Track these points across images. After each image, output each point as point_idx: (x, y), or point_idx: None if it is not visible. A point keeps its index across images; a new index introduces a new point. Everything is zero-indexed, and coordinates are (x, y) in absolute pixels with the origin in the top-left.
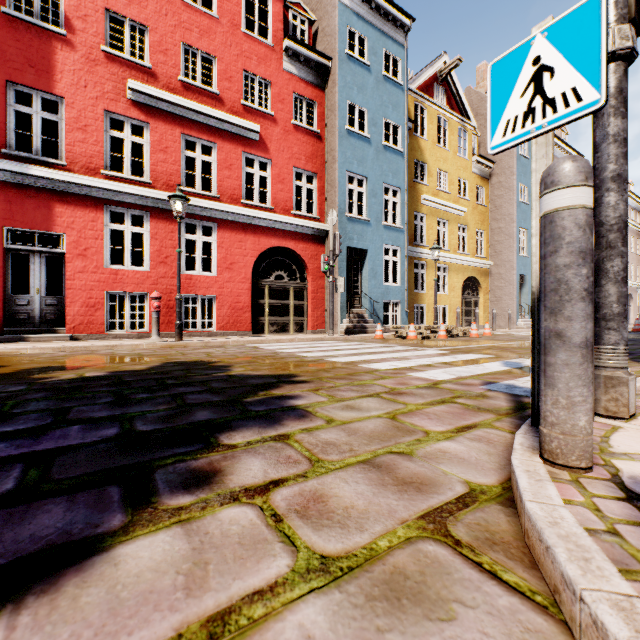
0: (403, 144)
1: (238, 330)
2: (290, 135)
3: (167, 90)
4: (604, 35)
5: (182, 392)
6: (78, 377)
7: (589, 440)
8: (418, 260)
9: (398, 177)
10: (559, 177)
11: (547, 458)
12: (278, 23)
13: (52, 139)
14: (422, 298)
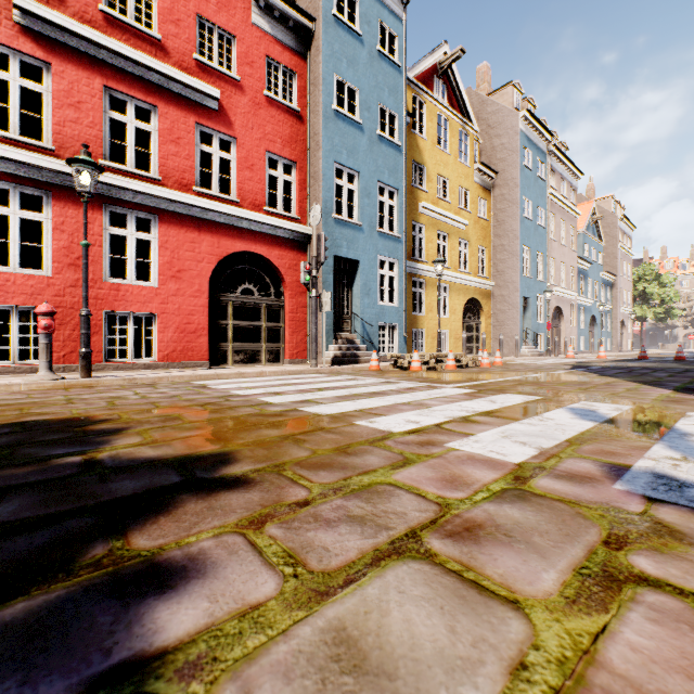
0: (401, 137)
1: (189, 360)
2: (262, 109)
3: (80, 21)
4: None
5: None
6: None
7: None
8: (416, 277)
9: (395, 176)
10: None
11: None
12: None
13: None
14: (421, 321)
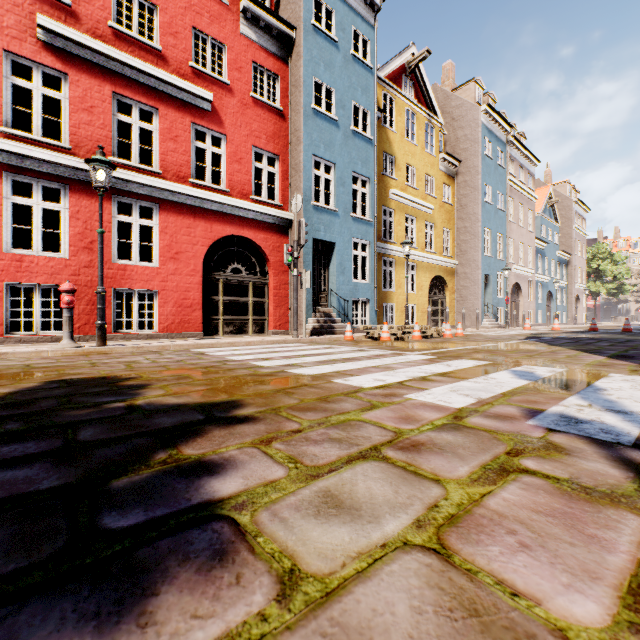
0: (373, 131)
1: (186, 331)
2: (249, 109)
3: (93, 36)
4: None
5: None
6: None
7: None
8: (387, 257)
9: (367, 166)
10: None
11: None
12: None
13: None
14: (391, 297)
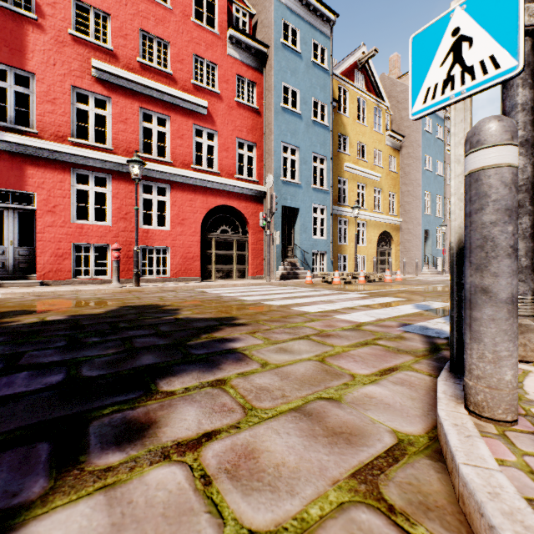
0: (329, 120)
1: (189, 276)
2: (233, 110)
3: (127, 69)
4: (522, 5)
5: (132, 335)
6: (39, 321)
7: (514, 394)
8: (341, 217)
9: (325, 147)
10: (485, 136)
11: (473, 410)
12: (223, 15)
13: (24, 110)
14: (345, 249)
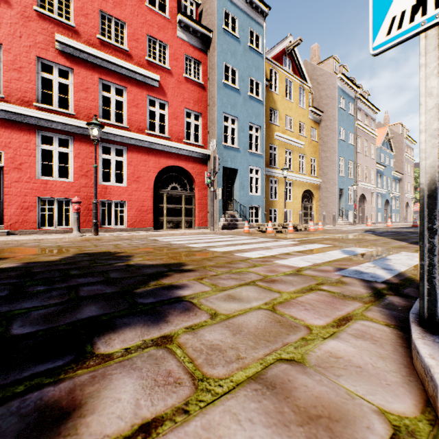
0: (262, 95)
1: (143, 227)
2: (182, 85)
3: (88, 45)
4: None
5: (79, 283)
6: None
7: None
8: (272, 177)
9: (259, 118)
10: None
11: None
12: (173, 2)
13: None
14: (275, 204)
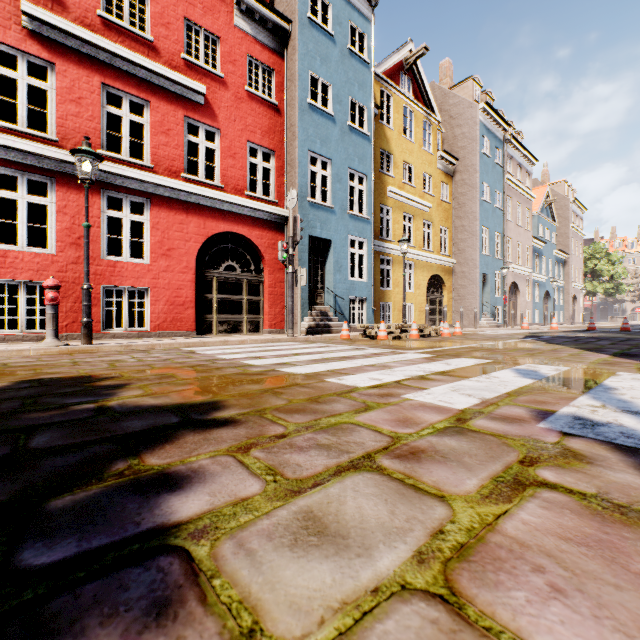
0: (370, 128)
1: (178, 330)
2: (243, 103)
3: (81, 25)
4: None
5: None
6: None
7: None
8: (384, 255)
9: (364, 163)
10: None
11: None
12: None
13: None
14: (388, 296)
